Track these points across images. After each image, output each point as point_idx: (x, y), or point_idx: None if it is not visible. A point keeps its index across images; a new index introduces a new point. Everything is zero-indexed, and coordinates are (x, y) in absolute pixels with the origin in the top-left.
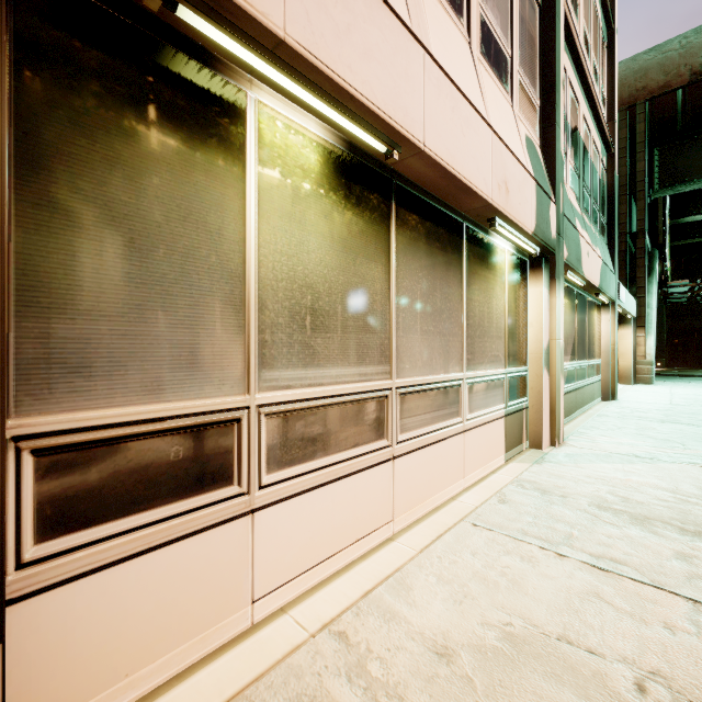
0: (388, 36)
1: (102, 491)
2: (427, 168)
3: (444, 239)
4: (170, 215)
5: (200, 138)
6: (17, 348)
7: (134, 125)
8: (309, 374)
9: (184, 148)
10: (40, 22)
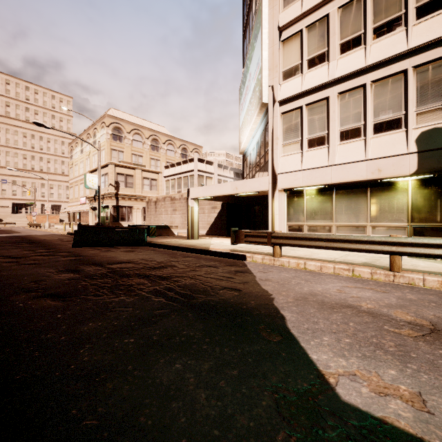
0: (320, 172)
1: (291, 229)
2: (337, 183)
3: (356, 191)
4: (296, 206)
5: (299, 197)
6: (287, 218)
7: (294, 199)
8: (313, 221)
9: (298, 199)
10: (288, 195)
